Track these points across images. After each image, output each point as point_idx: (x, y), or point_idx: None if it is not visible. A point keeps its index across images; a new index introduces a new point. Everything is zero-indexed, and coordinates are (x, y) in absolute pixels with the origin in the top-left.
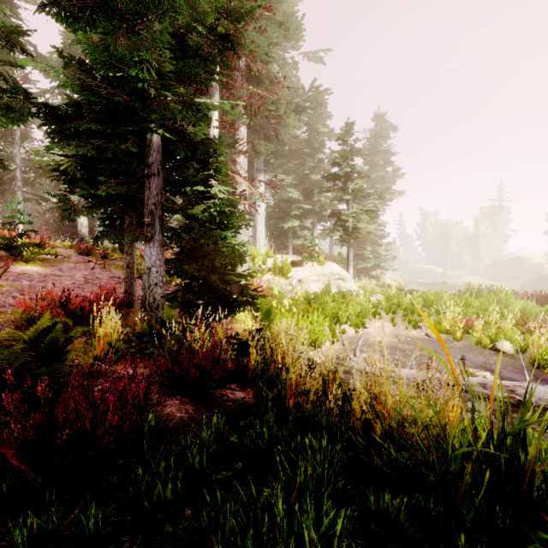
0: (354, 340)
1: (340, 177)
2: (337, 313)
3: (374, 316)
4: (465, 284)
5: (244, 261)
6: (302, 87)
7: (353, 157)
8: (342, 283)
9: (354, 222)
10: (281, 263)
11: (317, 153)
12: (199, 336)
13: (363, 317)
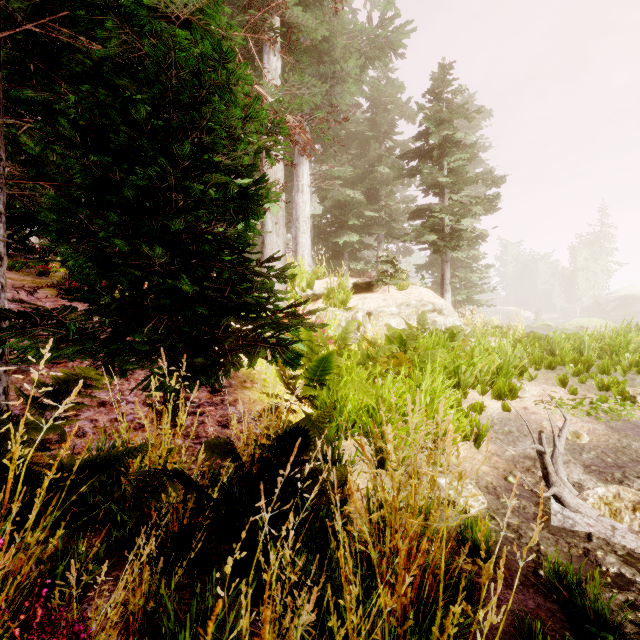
0: (509, 428)
1: (428, 155)
2: (457, 369)
3: (519, 373)
4: (577, 328)
5: (255, 215)
6: (369, 18)
7: (452, 116)
8: (438, 318)
9: (454, 221)
10: (337, 286)
11: (384, 140)
12: (67, 465)
13: (506, 375)
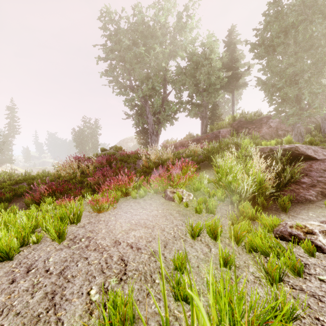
0: None
1: None
2: None
3: None
4: (53, 168)
5: None
6: None
7: None
8: None
9: None
10: None
11: None
12: None
13: None
